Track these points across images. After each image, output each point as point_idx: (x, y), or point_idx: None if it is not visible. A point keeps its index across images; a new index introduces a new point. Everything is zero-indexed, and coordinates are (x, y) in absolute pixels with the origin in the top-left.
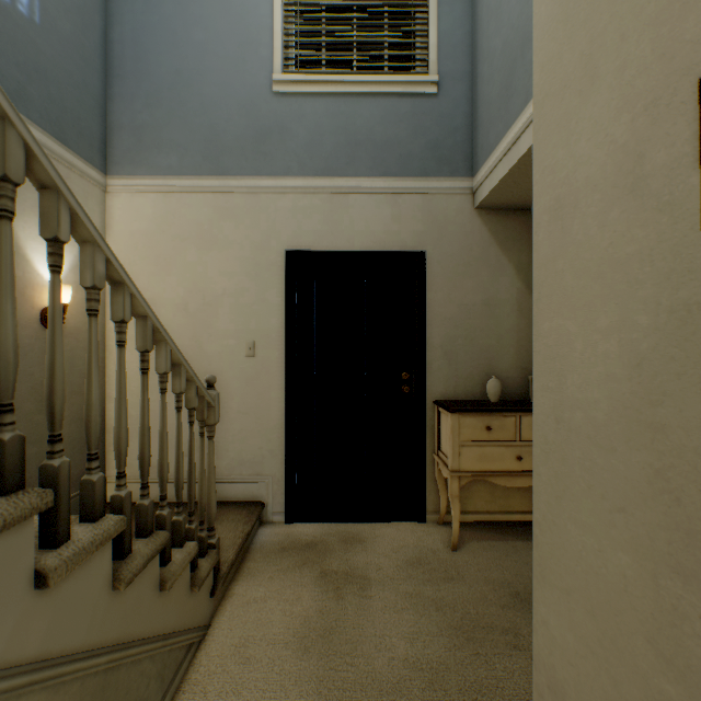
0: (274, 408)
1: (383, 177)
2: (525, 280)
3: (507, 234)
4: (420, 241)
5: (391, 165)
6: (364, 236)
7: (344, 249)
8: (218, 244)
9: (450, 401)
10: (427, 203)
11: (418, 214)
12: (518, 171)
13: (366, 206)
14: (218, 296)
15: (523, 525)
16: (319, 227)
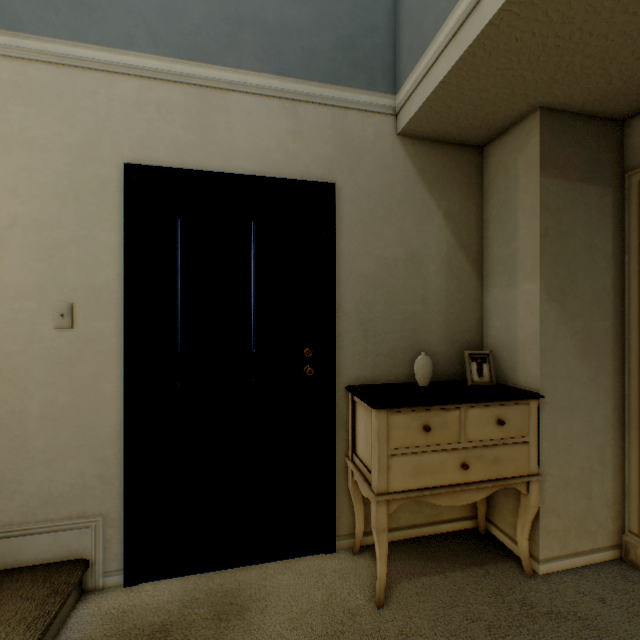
0: (106, 408)
1: (279, 76)
2: (455, 232)
3: (435, 173)
4: (328, 170)
5: (290, 61)
6: (250, 154)
7: (221, 170)
8: (3, 142)
9: (369, 387)
10: (338, 119)
11: (327, 133)
12: (471, 62)
13: (254, 112)
14: (3, 228)
15: (455, 538)
16: (182, 134)
